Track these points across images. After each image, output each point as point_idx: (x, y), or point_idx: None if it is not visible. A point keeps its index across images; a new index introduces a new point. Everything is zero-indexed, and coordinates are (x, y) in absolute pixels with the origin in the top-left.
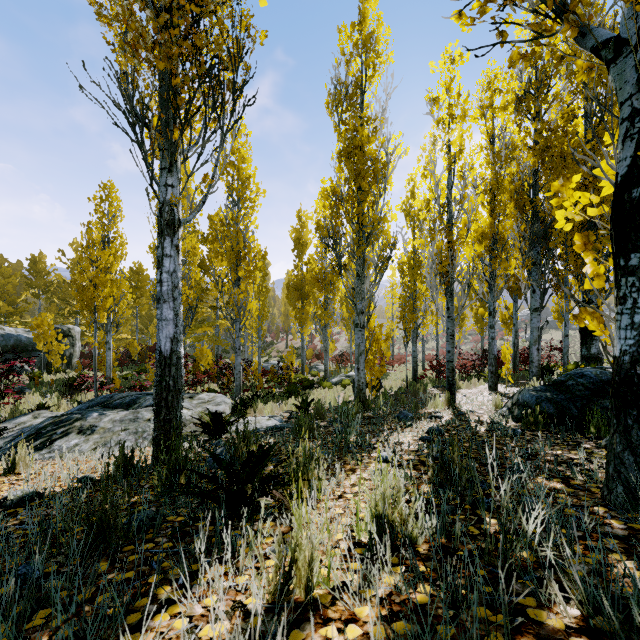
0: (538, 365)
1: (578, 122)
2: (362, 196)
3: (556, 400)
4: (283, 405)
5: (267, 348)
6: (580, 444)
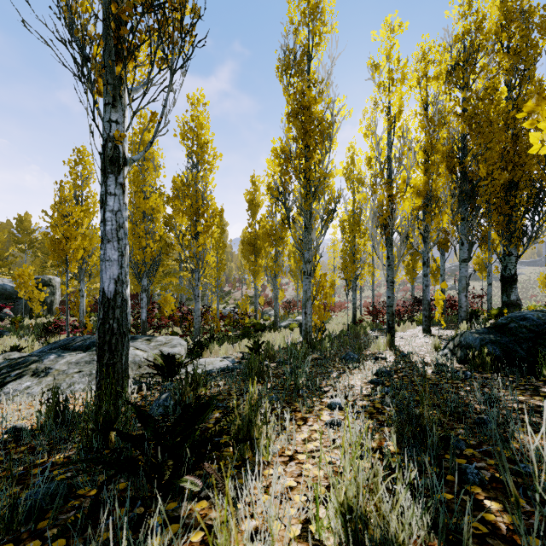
0: (466, 310)
1: (503, 91)
2: (309, 153)
3: (501, 342)
4: (237, 346)
5: (225, 296)
6: (538, 388)
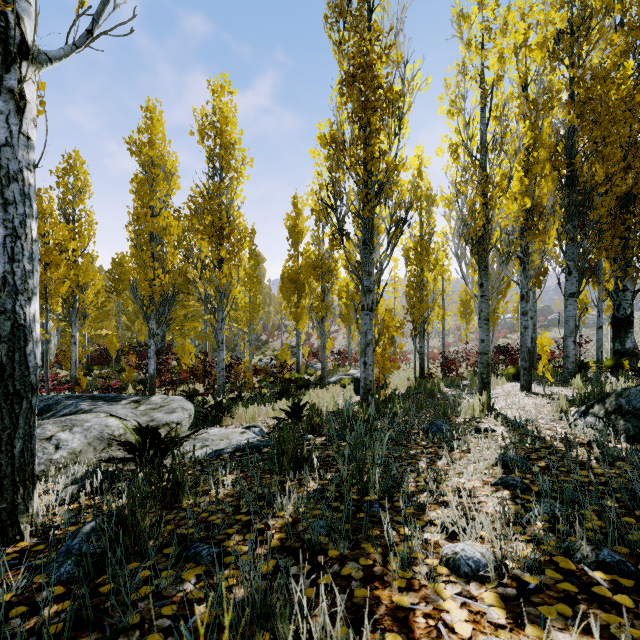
0: (575, 360)
1: (628, 66)
2: (371, 135)
3: None
4: (270, 409)
5: (262, 346)
6: None
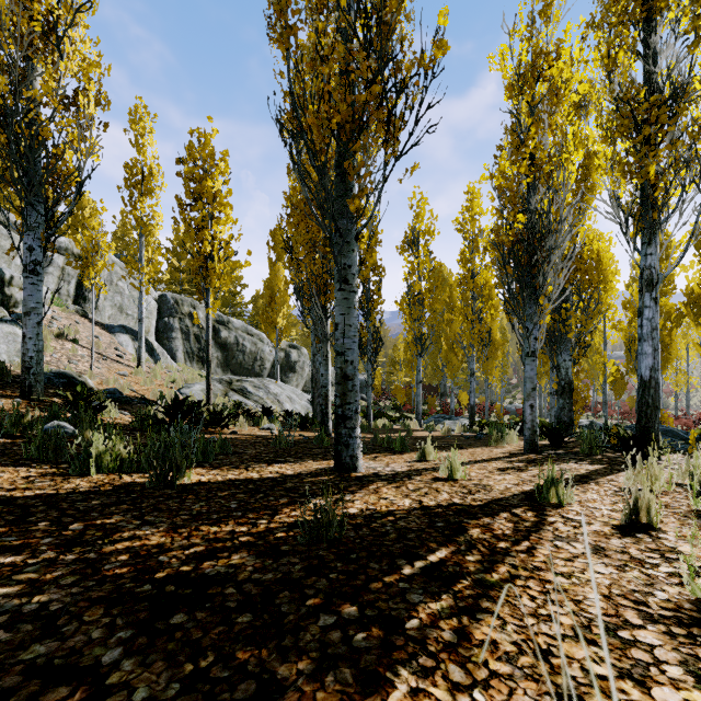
0: None
1: None
2: None
3: None
4: None
5: (512, 390)
6: None
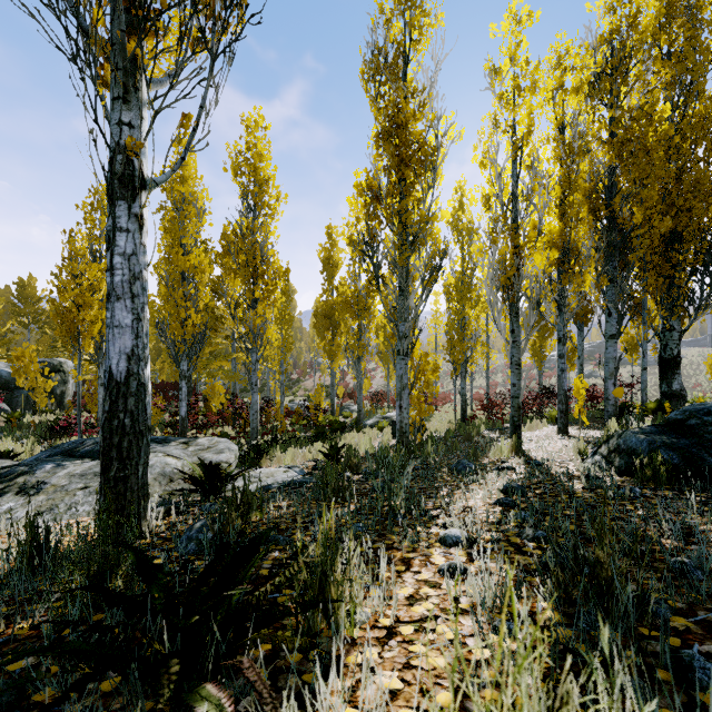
0: (615, 403)
1: (665, 108)
2: (406, 188)
3: (679, 446)
4: (307, 452)
5: (293, 386)
6: None
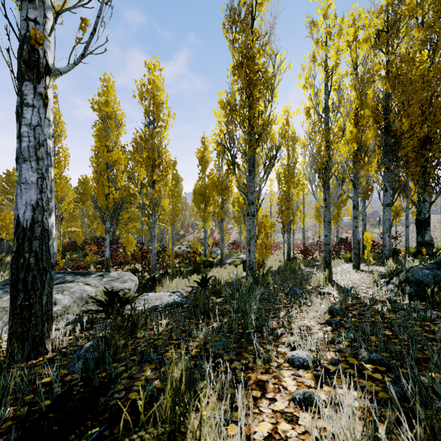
0: (389, 248)
1: (424, 53)
2: (253, 102)
3: None
4: (187, 281)
5: (180, 239)
6: None
